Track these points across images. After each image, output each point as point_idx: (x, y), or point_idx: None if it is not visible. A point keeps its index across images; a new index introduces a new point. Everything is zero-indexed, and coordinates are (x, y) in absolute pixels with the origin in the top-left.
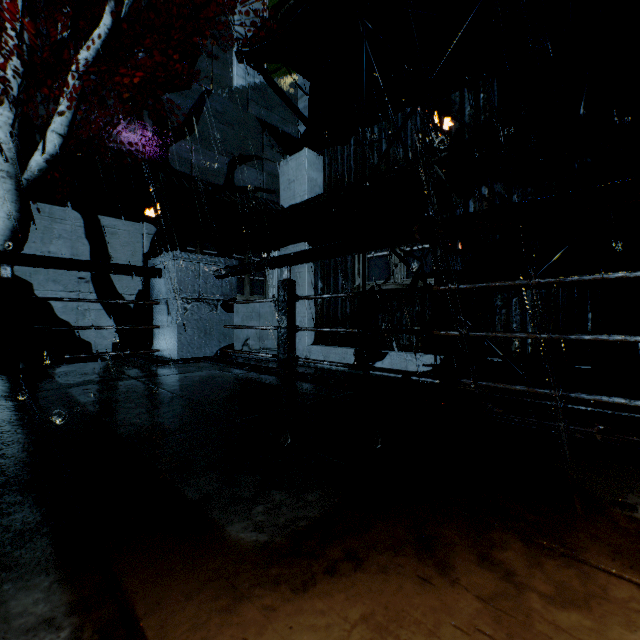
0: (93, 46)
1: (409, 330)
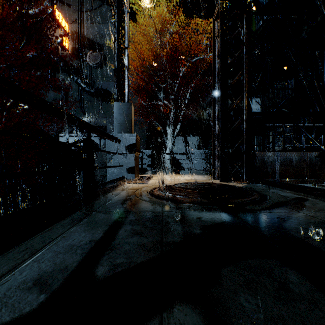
0: (184, 108)
1: None
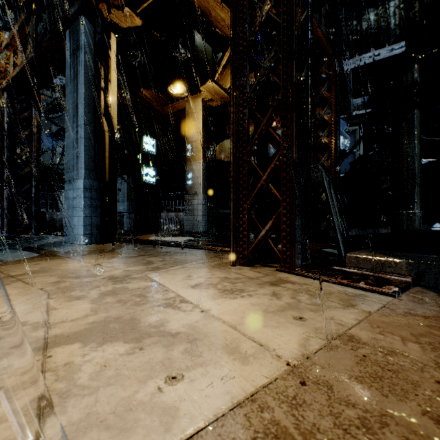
0: None
1: None
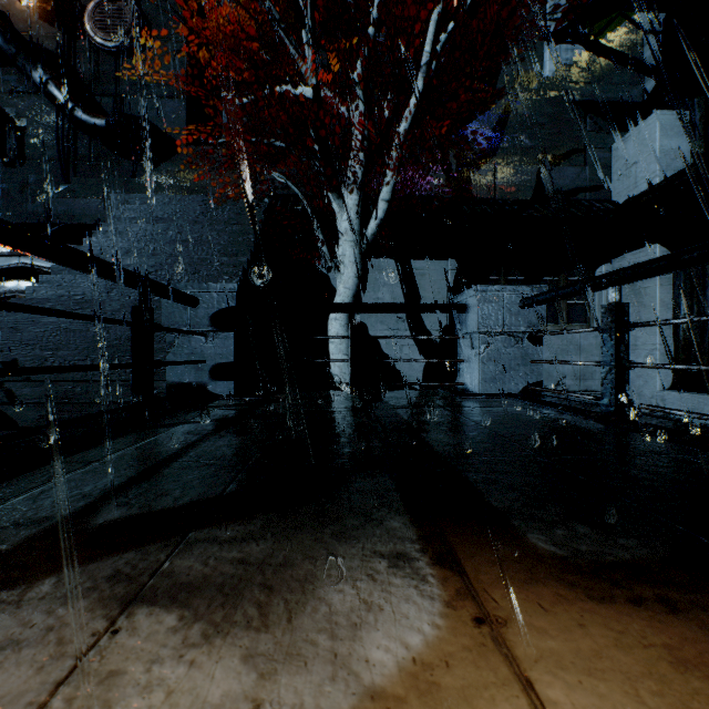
0: (408, 115)
1: None
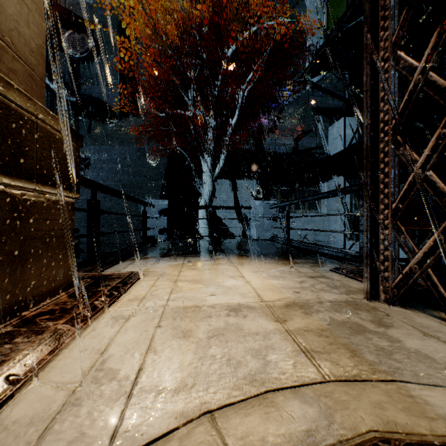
0: (233, 125)
1: (314, 229)
